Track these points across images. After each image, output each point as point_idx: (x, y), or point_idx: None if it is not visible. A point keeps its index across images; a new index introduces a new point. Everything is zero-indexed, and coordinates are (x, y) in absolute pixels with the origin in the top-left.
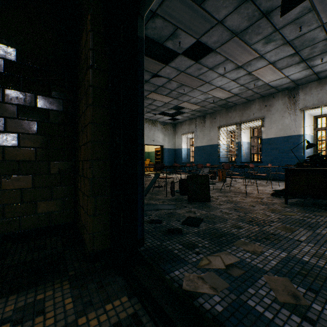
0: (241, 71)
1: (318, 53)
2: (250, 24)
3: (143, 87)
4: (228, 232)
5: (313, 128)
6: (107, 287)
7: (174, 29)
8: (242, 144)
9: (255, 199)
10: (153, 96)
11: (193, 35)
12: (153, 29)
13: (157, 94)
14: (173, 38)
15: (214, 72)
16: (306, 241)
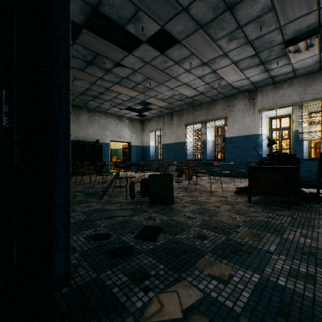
0: (207, 69)
1: (274, 57)
2: (215, 17)
3: (68, 47)
4: (190, 245)
5: (269, 128)
6: None
7: (135, 10)
8: (207, 142)
9: (219, 198)
10: (117, 88)
11: (157, 21)
12: (111, 6)
13: (122, 87)
14: (135, 21)
15: (181, 67)
16: (276, 252)
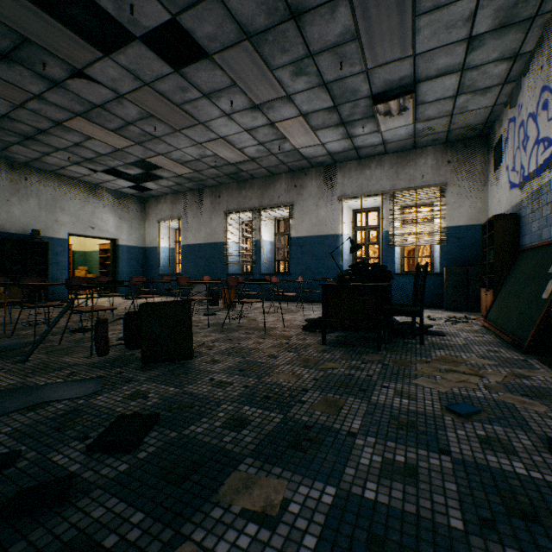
0: (260, 117)
1: (359, 117)
2: (271, 25)
3: None
4: (213, 447)
5: (353, 227)
6: None
7: None
8: (263, 244)
9: (279, 339)
10: (83, 126)
11: (163, 1)
12: None
13: (93, 124)
14: None
15: (214, 106)
16: (362, 431)
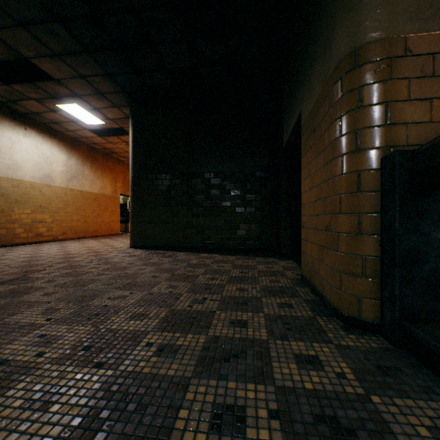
0: None
1: None
2: None
3: None
4: None
5: None
6: (286, 260)
7: None
8: None
9: None
10: None
11: None
12: None
13: None
14: None
15: None
16: None
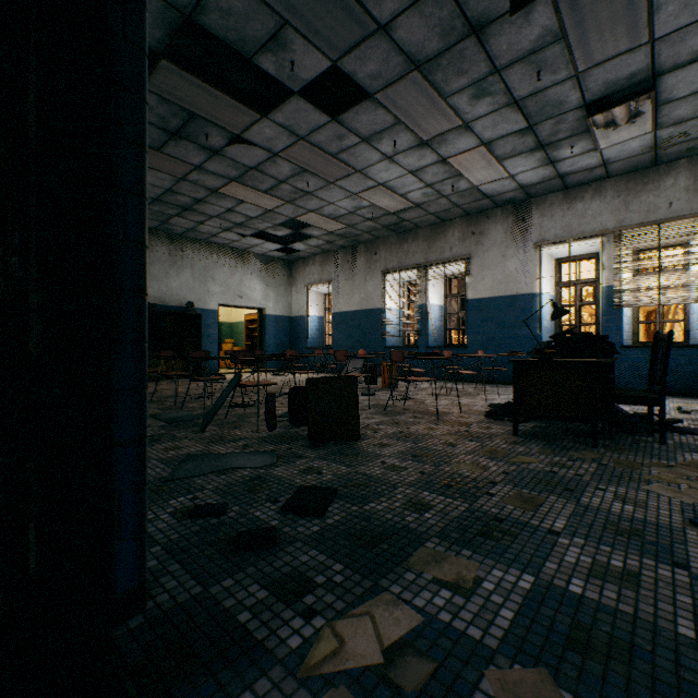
0: (428, 154)
1: (566, 135)
2: (445, 47)
3: (143, 110)
4: (396, 524)
5: (556, 282)
6: None
7: (277, 26)
8: (429, 309)
9: (455, 426)
10: (236, 191)
11: (323, 49)
12: (224, 14)
13: (246, 188)
14: (276, 47)
15: (373, 149)
16: (567, 531)
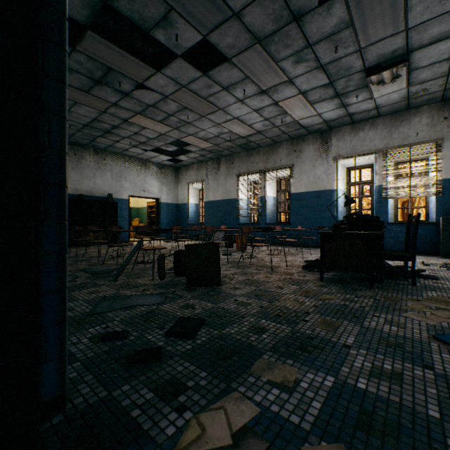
0: (266, 99)
1: (353, 89)
2: (276, 29)
3: (63, 56)
4: (243, 342)
5: (347, 182)
6: None
7: (166, 10)
8: (267, 199)
9: (283, 275)
10: (140, 120)
11: (197, 27)
12: (130, 1)
13: (147, 119)
14: (166, 25)
15: (231, 95)
16: (355, 345)
